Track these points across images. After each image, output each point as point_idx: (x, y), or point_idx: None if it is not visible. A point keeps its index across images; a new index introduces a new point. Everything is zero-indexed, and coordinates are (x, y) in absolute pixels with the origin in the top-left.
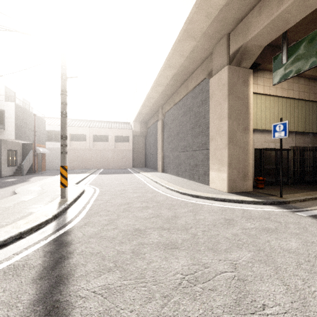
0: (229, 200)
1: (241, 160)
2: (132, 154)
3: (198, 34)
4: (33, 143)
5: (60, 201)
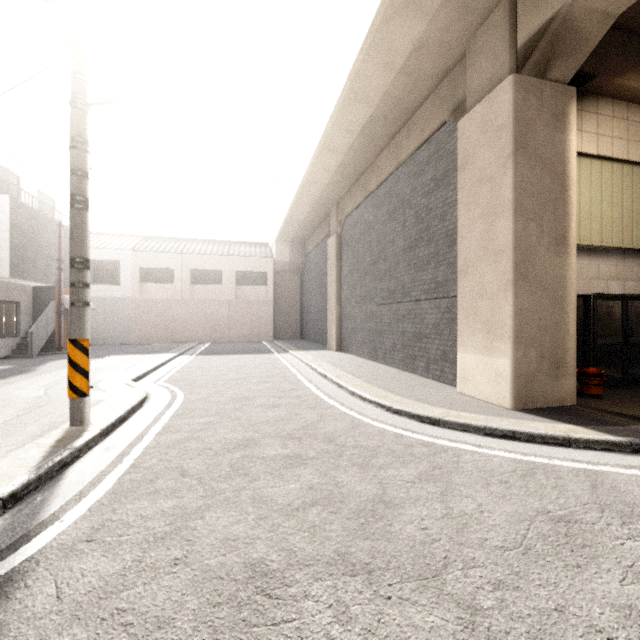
0: (529, 436)
1: (548, 323)
2: (272, 311)
3: None
4: (57, 286)
5: (64, 435)
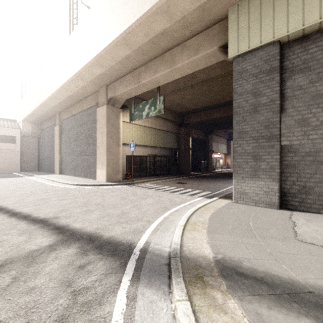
0: (104, 185)
1: (115, 162)
2: (20, 157)
3: (87, 80)
4: None
5: None
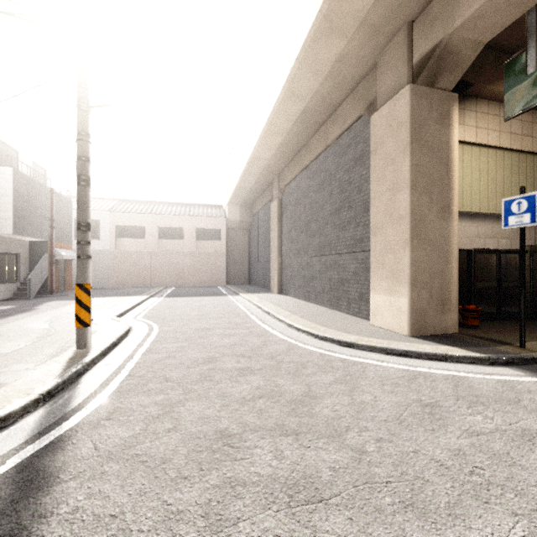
0: (418, 354)
1: (436, 271)
2: (225, 261)
3: (350, 24)
4: (50, 241)
5: (74, 355)
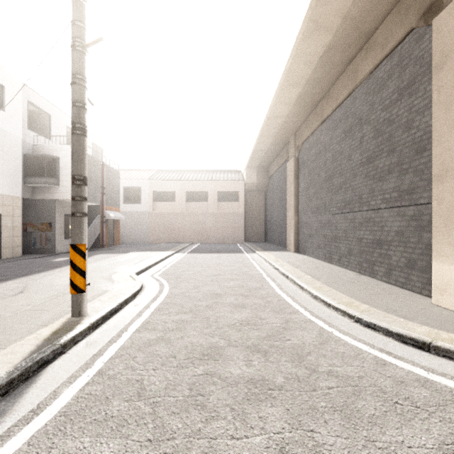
0: None
1: None
2: (243, 221)
3: None
4: (101, 205)
5: (61, 326)
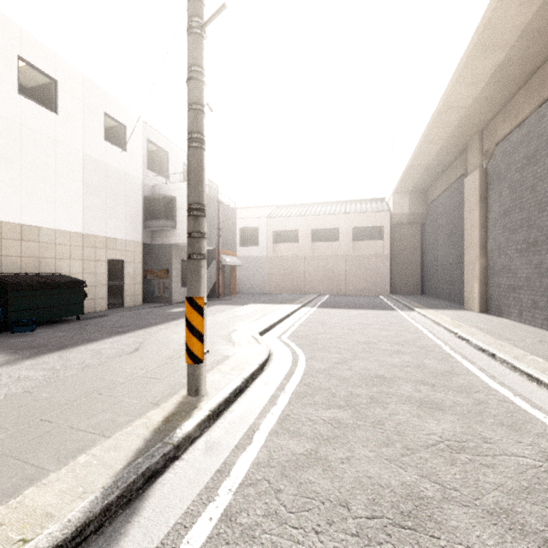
0: None
1: None
2: (389, 265)
3: None
4: (217, 249)
5: (175, 409)
